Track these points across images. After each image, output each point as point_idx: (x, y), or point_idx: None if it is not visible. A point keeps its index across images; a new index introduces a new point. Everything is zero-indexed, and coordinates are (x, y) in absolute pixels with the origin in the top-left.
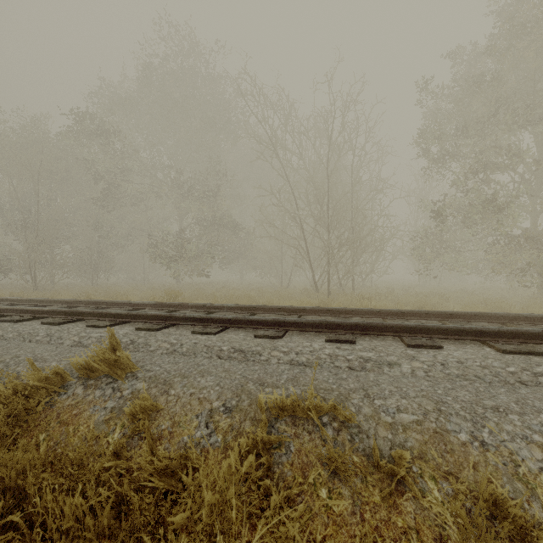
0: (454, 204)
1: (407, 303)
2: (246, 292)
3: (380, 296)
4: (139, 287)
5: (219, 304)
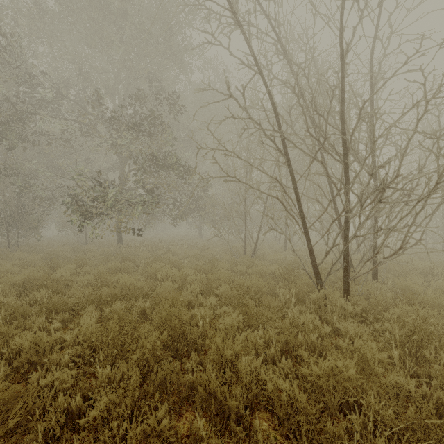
0: None
1: None
2: (188, 271)
3: None
4: (57, 252)
5: None
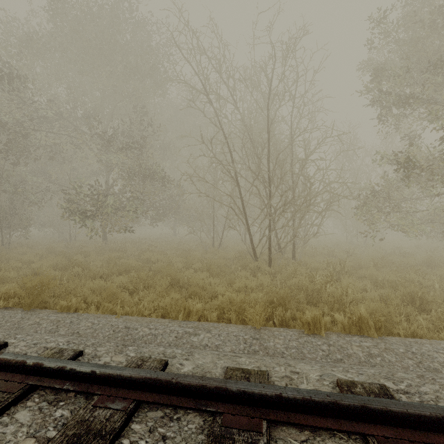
0: (422, 156)
1: (376, 281)
2: (172, 257)
3: (335, 268)
4: (54, 248)
5: (53, 364)
